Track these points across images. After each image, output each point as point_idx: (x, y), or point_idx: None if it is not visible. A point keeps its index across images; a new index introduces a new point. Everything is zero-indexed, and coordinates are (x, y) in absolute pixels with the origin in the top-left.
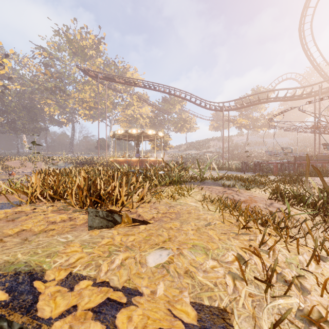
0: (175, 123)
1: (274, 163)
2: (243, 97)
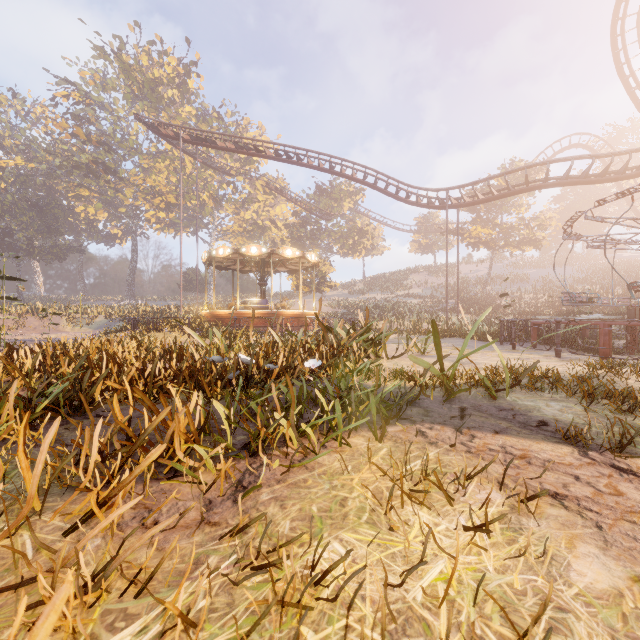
0: (342, 237)
1: (600, 324)
2: (492, 176)
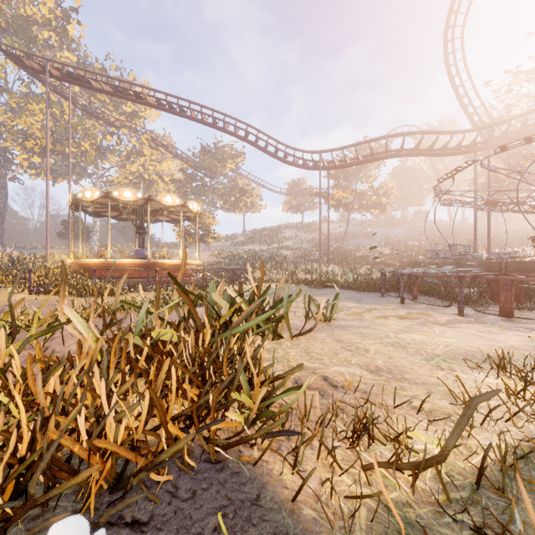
0: (225, 194)
1: (501, 279)
2: (359, 143)
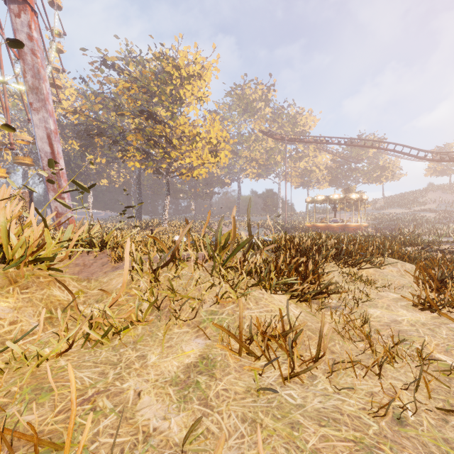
0: (368, 172)
1: None
2: None
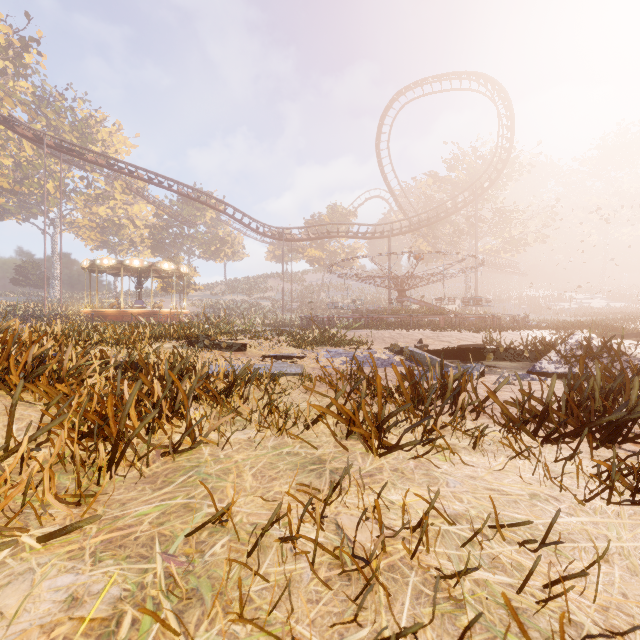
0: (205, 243)
1: (326, 317)
2: (309, 226)
